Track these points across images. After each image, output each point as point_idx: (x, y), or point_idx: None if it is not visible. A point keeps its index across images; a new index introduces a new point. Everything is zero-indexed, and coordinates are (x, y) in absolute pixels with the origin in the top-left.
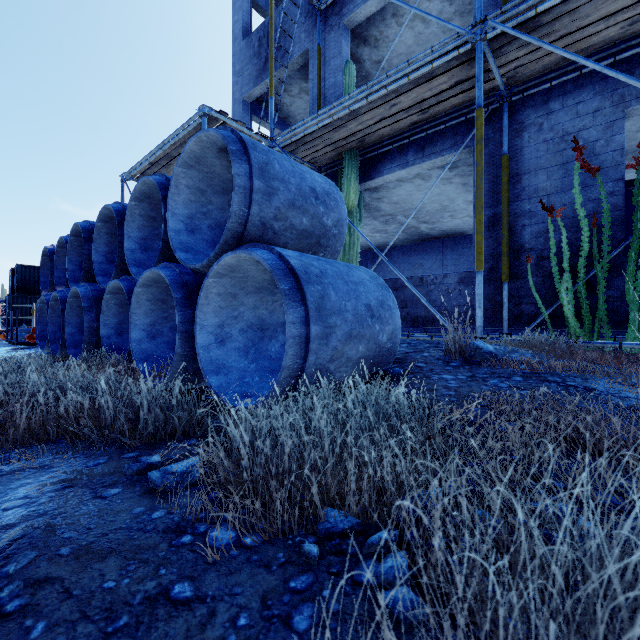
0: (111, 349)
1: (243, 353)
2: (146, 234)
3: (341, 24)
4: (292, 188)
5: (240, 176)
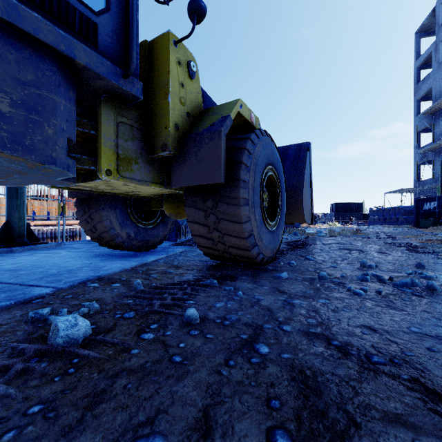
0: (387, 225)
1: (403, 224)
2: (392, 211)
3: (439, 155)
4: (407, 210)
5: (401, 211)
